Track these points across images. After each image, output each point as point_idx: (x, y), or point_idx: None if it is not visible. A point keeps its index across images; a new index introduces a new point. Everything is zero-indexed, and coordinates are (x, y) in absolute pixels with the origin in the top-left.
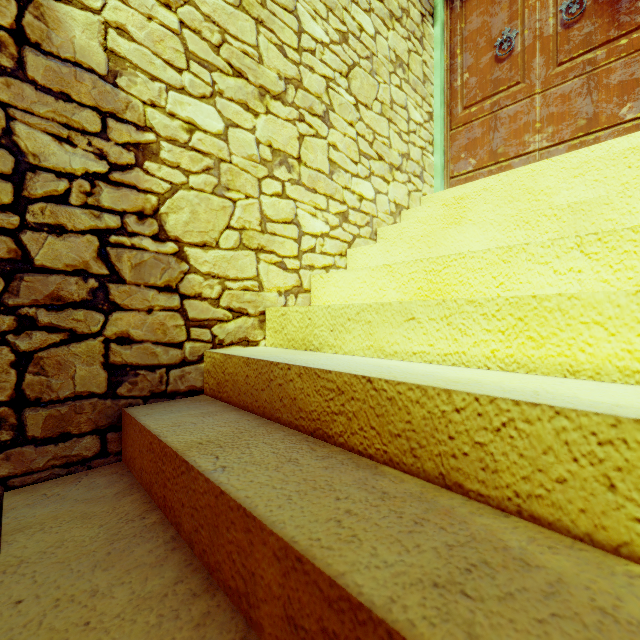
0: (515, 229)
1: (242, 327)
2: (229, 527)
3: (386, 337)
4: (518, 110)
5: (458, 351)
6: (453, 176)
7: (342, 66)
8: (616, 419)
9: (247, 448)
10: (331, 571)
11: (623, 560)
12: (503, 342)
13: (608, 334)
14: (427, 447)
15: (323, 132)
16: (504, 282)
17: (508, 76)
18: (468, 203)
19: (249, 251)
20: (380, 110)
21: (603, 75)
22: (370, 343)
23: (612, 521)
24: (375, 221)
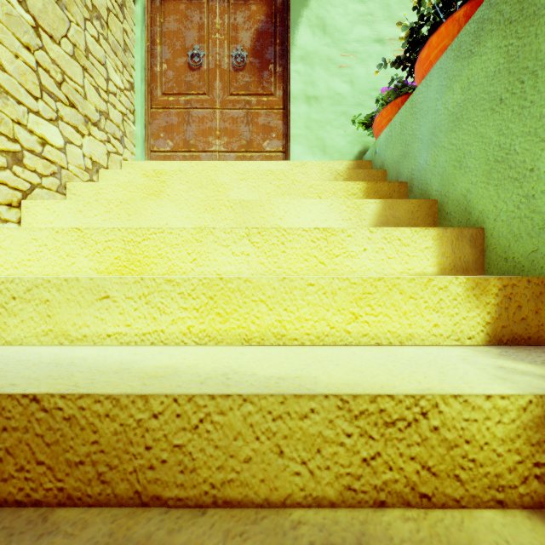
0: (204, 212)
1: None
2: None
3: (72, 319)
4: (205, 115)
5: (157, 329)
6: (154, 150)
7: None
8: (284, 397)
9: None
10: None
11: (288, 510)
12: (198, 319)
13: (268, 309)
14: (120, 466)
15: None
16: (197, 258)
17: (198, 84)
18: (167, 179)
19: None
20: (72, 52)
21: (255, 115)
22: (48, 327)
23: (281, 481)
24: (65, 173)
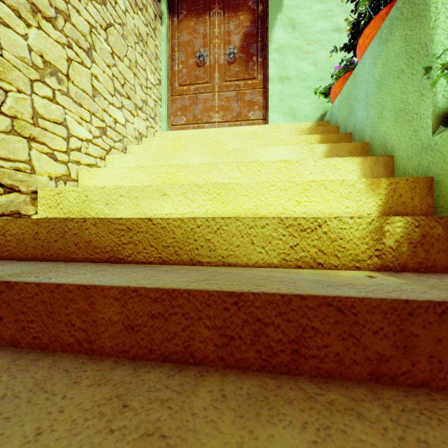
0: (211, 158)
1: (14, 202)
2: (68, 305)
3: (148, 206)
4: (208, 97)
5: (190, 211)
6: (173, 124)
7: (102, 21)
8: (254, 218)
9: (59, 271)
10: (156, 287)
11: (256, 268)
12: (211, 205)
13: (249, 199)
14: (184, 248)
15: (87, 63)
16: (208, 181)
17: (203, 76)
18: (184, 141)
19: (21, 138)
20: (129, 65)
21: (243, 94)
22: (137, 210)
23: (253, 255)
24: (125, 140)
